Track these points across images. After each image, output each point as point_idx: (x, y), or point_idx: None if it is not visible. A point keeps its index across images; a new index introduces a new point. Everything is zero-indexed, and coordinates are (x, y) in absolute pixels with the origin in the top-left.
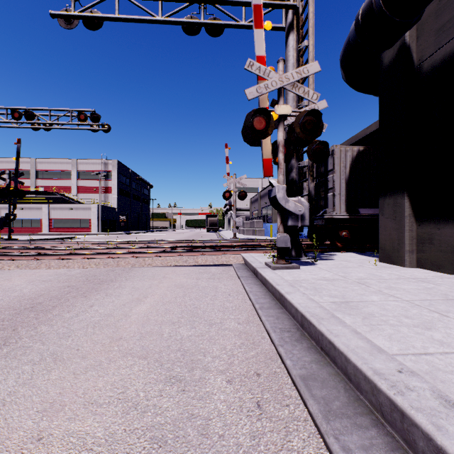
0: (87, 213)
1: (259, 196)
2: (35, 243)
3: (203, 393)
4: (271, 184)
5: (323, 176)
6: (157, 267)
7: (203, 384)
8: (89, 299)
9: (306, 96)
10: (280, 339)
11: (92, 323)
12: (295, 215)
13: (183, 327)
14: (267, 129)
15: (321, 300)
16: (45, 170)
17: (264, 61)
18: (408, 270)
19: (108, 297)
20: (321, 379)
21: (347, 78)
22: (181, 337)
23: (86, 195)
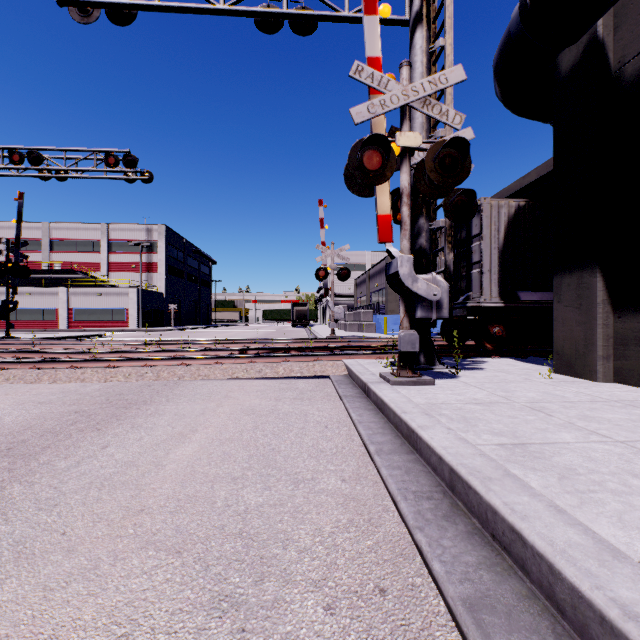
0: (122, 301)
1: (367, 275)
2: (41, 344)
3: (281, 637)
4: (390, 253)
5: (465, 244)
6: (217, 381)
7: (280, 613)
8: (104, 433)
9: (444, 118)
10: (417, 514)
11: (100, 478)
12: (427, 301)
13: (250, 487)
14: (385, 169)
15: (479, 441)
16: (63, 239)
17: (379, 65)
18: (603, 387)
19: (135, 431)
20: (504, 607)
21: (505, 94)
22: (246, 507)
23: (121, 275)
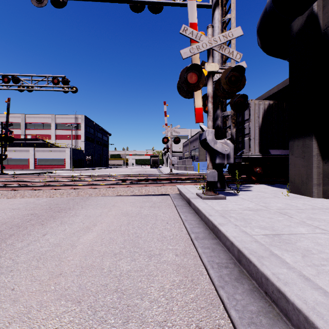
0: (62, 154)
1: (189, 141)
2: (18, 177)
3: None
4: (201, 128)
5: (241, 124)
6: (109, 197)
7: None
8: (45, 227)
9: (231, 55)
10: (219, 278)
11: (39, 254)
12: (222, 154)
13: (123, 259)
14: (199, 83)
15: (253, 232)
16: (32, 123)
17: (196, 27)
18: (317, 200)
19: (62, 225)
20: None
21: (263, 44)
22: (121, 272)
23: (62, 141)
